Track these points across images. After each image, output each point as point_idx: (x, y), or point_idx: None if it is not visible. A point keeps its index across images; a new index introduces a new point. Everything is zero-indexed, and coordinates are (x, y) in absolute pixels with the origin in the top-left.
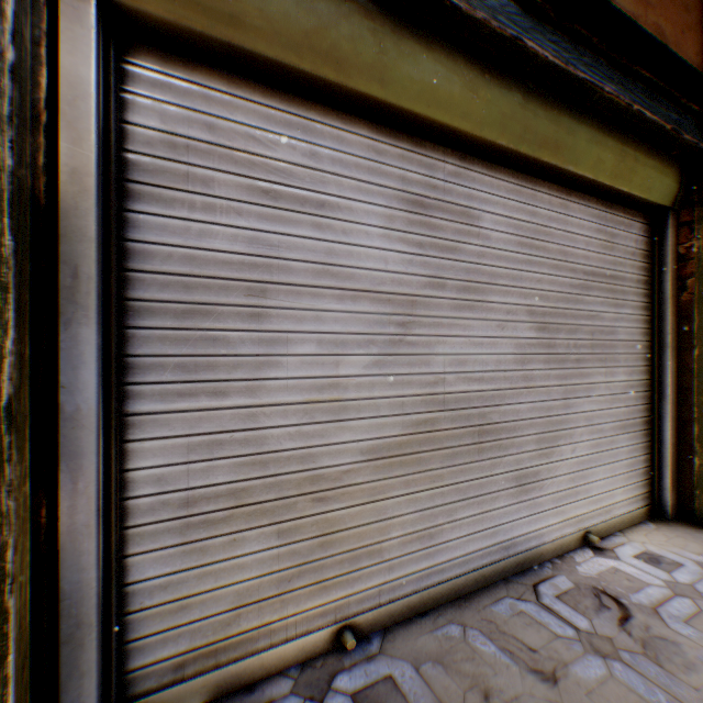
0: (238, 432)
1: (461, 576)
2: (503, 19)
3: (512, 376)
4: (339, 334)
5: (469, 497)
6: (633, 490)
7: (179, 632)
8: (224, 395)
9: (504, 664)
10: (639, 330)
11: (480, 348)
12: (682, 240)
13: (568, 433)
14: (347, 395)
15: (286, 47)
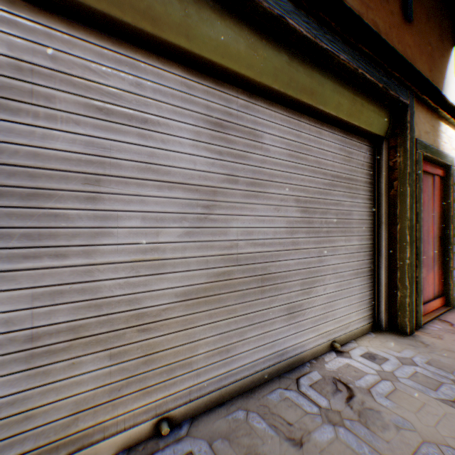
0: (77, 284)
1: (249, 376)
2: (272, 2)
3: (284, 242)
4: (159, 213)
5: (255, 322)
6: (363, 313)
7: (25, 436)
8: (65, 257)
9: (270, 435)
10: (367, 212)
11: (262, 223)
12: (391, 157)
13: (321, 278)
14: (165, 256)
15: (111, 3)
